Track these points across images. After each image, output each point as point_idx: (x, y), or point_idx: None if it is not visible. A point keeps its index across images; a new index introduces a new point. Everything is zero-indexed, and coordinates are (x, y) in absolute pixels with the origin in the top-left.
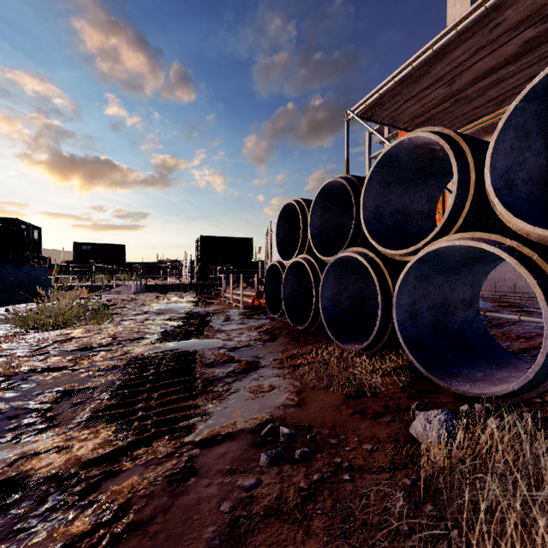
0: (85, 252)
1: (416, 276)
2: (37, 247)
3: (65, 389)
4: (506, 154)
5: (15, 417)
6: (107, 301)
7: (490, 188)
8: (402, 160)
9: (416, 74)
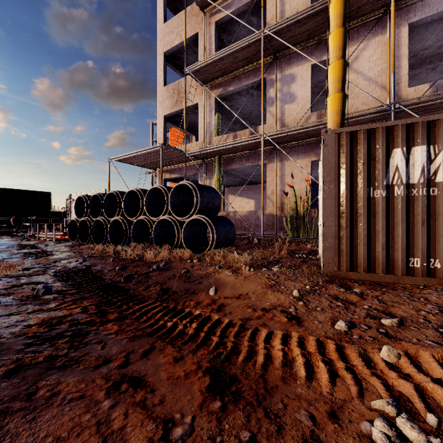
0: None
1: (114, 225)
2: None
3: (2, 258)
4: (127, 201)
5: None
6: None
7: (123, 208)
8: (114, 194)
9: (132, 156)
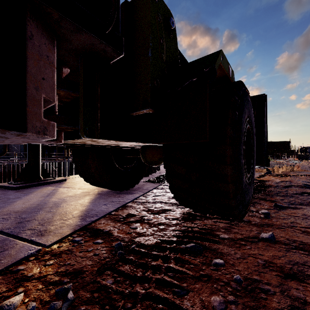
0: None
1: None
2: None
3: None
4: None
5: None
6: None
7: None
8: None
9: None
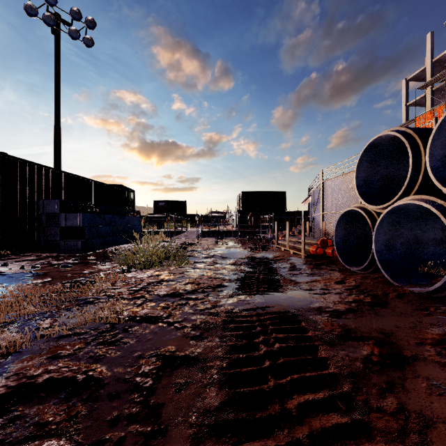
0: (160, 207)
1: None
2: (132, 204)
3: (164, 353)
4: None
5: (117, 396)
6: (180, 245)
7: None
8: None
9: None
